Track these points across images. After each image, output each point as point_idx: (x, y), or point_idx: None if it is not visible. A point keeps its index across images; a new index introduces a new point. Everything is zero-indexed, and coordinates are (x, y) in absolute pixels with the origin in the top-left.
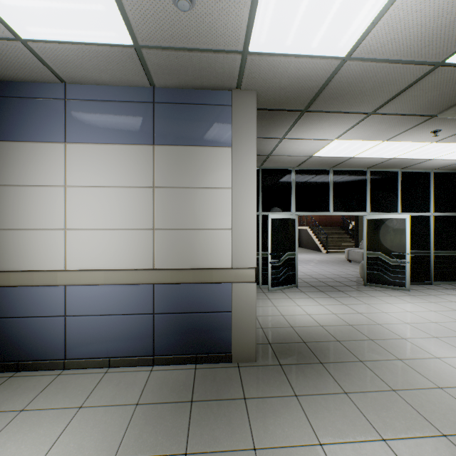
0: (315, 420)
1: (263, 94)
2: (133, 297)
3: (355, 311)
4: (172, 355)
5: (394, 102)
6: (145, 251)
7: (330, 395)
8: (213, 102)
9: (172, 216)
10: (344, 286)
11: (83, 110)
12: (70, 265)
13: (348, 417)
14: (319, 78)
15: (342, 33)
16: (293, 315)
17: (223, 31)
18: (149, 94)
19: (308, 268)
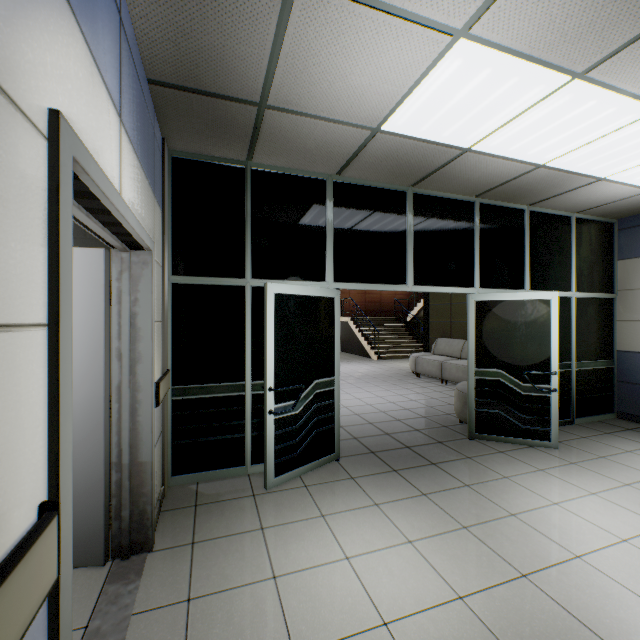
0: None
1: None
2: None
3: (507, 562)
4: None
5: None
6: None
7: None
8: None
9: None
10: (434, 443)
11: None
12: None
13: None
14: None
15: None
16: None
17: None
18: None
19: (356, 396)
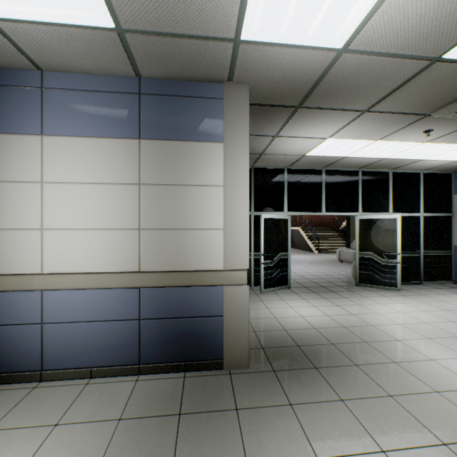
0: (312, 431)
1: (256, 88)
2: (117, 302)
3: (349, 312)
4: (160, 363)
5: (389, 99)
6: (130, 252)
7: (326, 402)
8: (203, 95)
9: (160, 215)
10: (336, 286)
11: (62, 100)
12: (47, 268)
13: (345, 426)
14: (314, 71)
15: (339, 22)
16: (287, 317)
17: (213, 15)
18: (134, 84)
19: (301, 269)
